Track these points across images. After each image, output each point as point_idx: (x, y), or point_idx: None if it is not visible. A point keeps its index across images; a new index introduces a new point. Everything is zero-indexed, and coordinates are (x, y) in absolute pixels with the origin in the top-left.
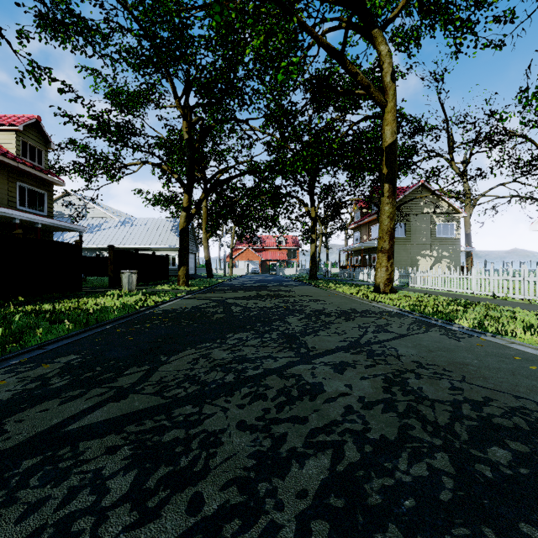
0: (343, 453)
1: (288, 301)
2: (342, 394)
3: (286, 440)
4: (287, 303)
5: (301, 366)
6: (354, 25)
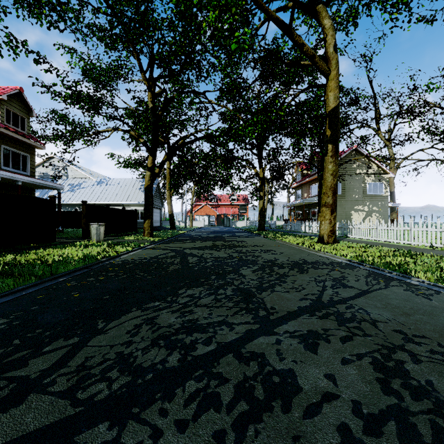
0: None
1: (241, 251)
2: (326, 396)
3: None
4: (241, 254)
5: (262, 339)
6: (299, 4)
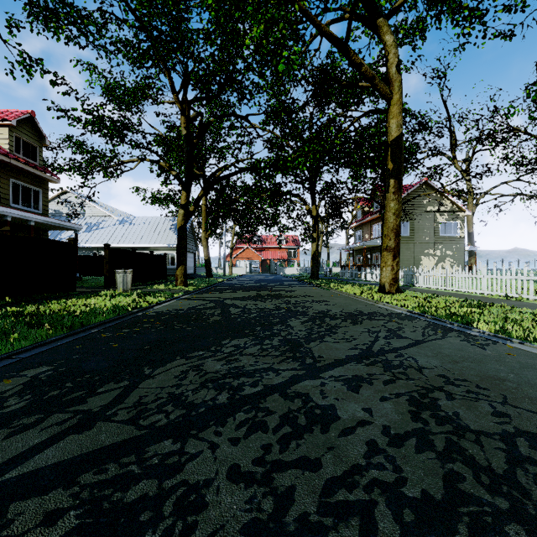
0: (375, 525)
1: (290, 302)
2: (361, 423)
3: (293, 499)
4: (289, 304)
5: (307, 382)
6: (357, 15)
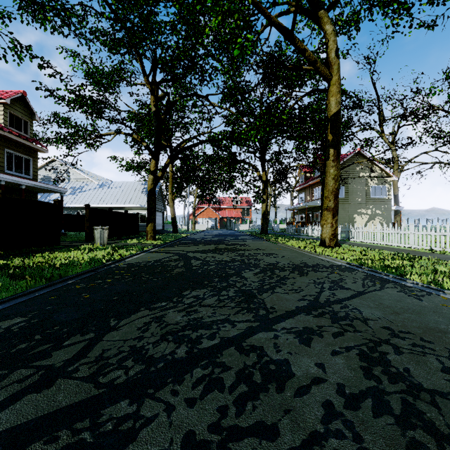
0: None
1: (244, 254)
2: (315, 380)
3: None
4: (243, 257)
5: (261, 335)
6: (301, 9)
